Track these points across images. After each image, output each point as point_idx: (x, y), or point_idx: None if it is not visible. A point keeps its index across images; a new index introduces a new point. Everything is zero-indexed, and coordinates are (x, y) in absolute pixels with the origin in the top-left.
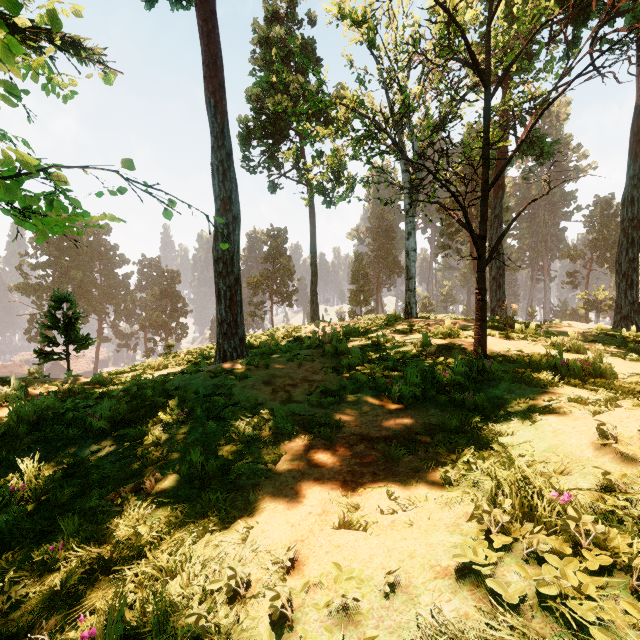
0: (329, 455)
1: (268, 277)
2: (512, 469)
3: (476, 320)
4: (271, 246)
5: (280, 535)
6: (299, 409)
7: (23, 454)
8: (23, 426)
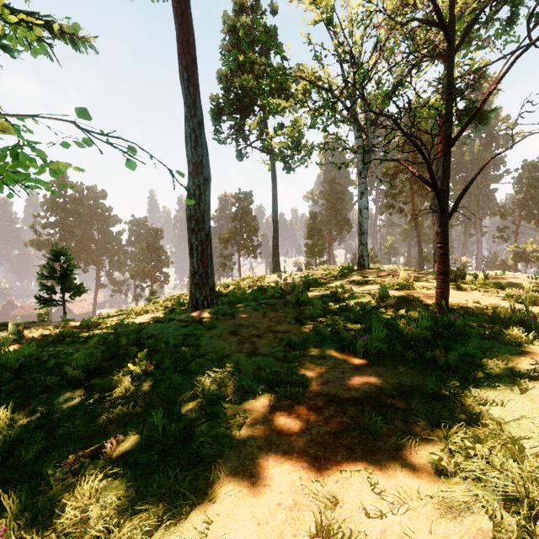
0: (297, 420)
1: (236, 233)
2: (525, 462)
3: (438, 274)
4: (239, 207)
5: (244, 538)
6: (264, 363)
7: (2, 402)
8: (5, 373)
